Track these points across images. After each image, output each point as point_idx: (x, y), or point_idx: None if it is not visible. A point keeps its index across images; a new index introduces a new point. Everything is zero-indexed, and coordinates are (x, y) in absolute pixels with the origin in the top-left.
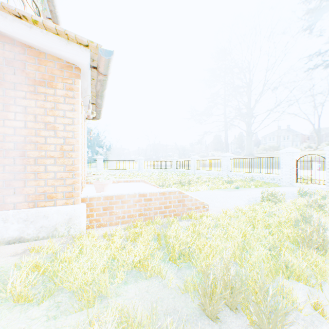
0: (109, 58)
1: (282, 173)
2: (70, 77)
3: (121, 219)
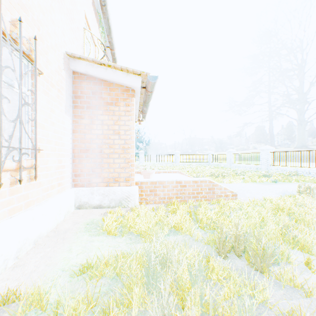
0: (154, 82)
1: None
2: (128, 97)
3: (162, 199)
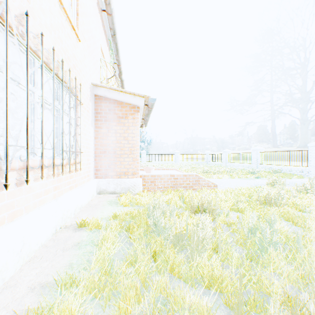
0: (154, 103)
1: (310, 166)
2: (134, 112)
3: (160, 188)
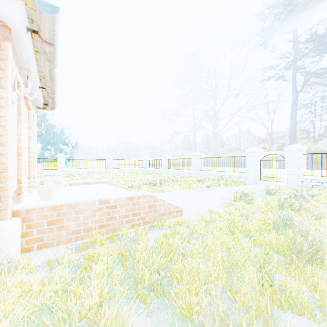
0: (52, 16)
1: (248, 172)
2: None
3: (74, 234)
